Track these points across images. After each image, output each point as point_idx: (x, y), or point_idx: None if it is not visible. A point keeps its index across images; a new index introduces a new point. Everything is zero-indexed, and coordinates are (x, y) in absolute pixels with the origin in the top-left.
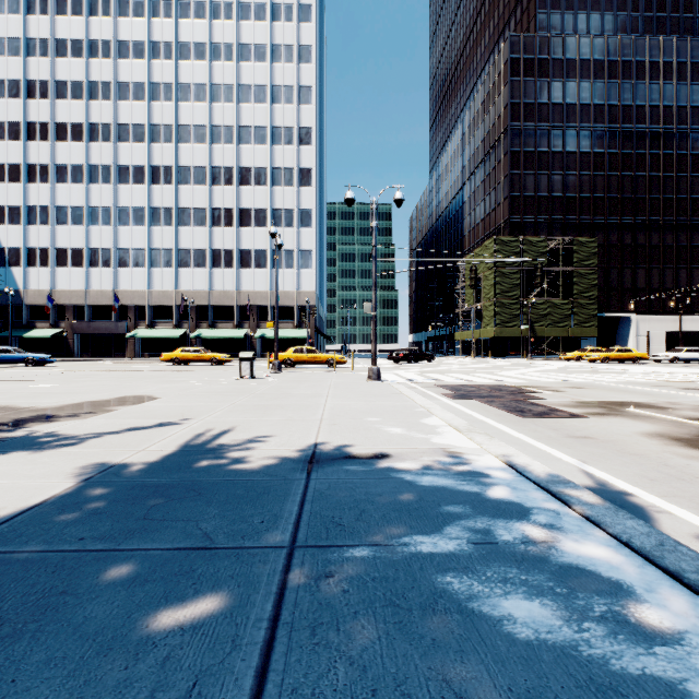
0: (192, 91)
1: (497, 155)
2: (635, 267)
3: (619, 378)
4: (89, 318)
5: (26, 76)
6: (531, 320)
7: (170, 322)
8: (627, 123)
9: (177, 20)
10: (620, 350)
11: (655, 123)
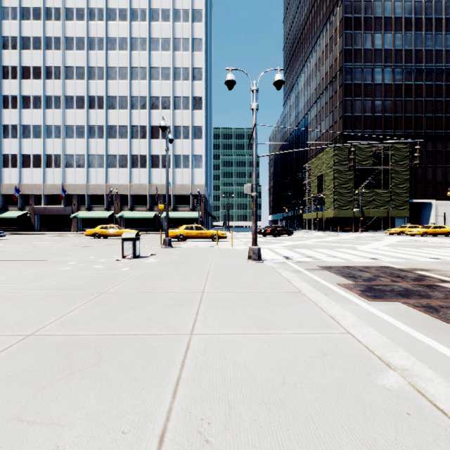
0: (118, 43)
1: (334, 87)
2: (434, 166)
3: None
4: (45, 203)
5: (2, 34)
6: (360, 205)
7: (102, 207)
8: (429, 63)
9: None
10: (436, 226)
11: (449, 63)
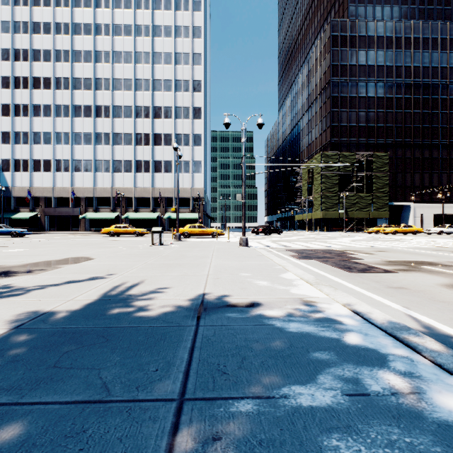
0: (123, 56)
1: (323, 99)
2: (413, 172)
3: (408, 245)
4: (55, 205)
5: (14, 46)
6: (345, 207)
7: (108, 208)
8: (408, 78)
9: (113, 9)
10: (405, 226)
11: (426, 78)
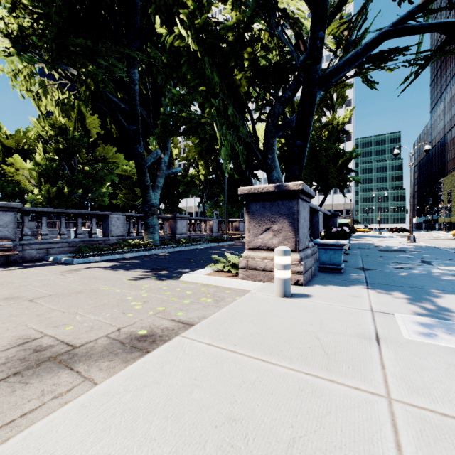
0: None
1: None
2: None
3: None
4: None
5: None
6: None
7: None
8: None
9: None
10: None
11: None
